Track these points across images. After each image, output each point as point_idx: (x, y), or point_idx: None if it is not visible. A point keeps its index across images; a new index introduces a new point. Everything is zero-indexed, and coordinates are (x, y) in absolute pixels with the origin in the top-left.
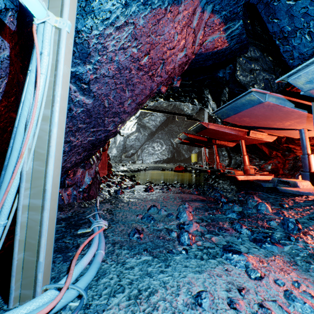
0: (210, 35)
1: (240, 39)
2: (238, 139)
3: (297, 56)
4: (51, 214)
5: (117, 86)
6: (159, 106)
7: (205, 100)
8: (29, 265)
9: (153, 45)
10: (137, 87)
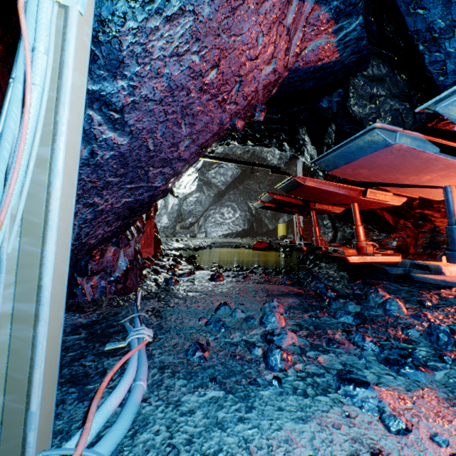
0: (313, 39)
1: (358, 46)
2: (348, 202)
3: (451, 70)
4: (52, 328)
5: (168, 117)
6: (230, 154)
7: (300, 143)
8: (13, 418)
9: (224, 52)
10: (199, 120)
